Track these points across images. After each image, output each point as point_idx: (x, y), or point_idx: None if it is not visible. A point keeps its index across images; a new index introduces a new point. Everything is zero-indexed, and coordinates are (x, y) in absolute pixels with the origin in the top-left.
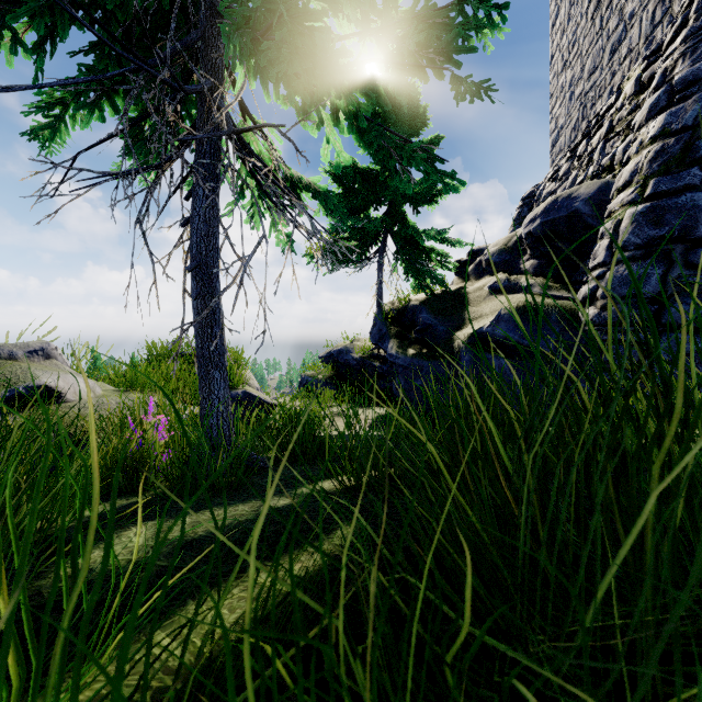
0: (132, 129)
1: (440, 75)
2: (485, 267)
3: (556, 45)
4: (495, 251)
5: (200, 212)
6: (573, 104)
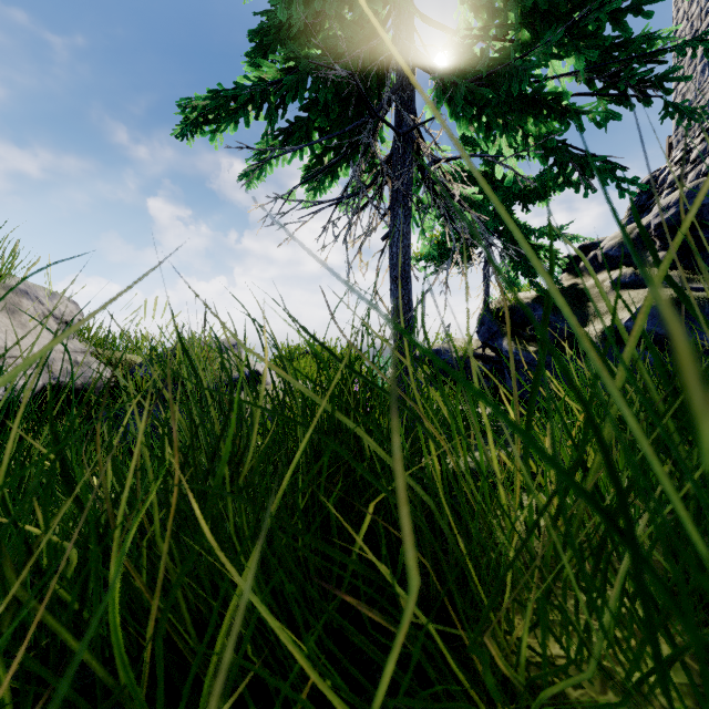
0: (314, 163)
1: (648, 101)
2: (601, 261)
3: (683, 14)
4: (614, 245)
5: (399, 228)
6: (706, 77)
